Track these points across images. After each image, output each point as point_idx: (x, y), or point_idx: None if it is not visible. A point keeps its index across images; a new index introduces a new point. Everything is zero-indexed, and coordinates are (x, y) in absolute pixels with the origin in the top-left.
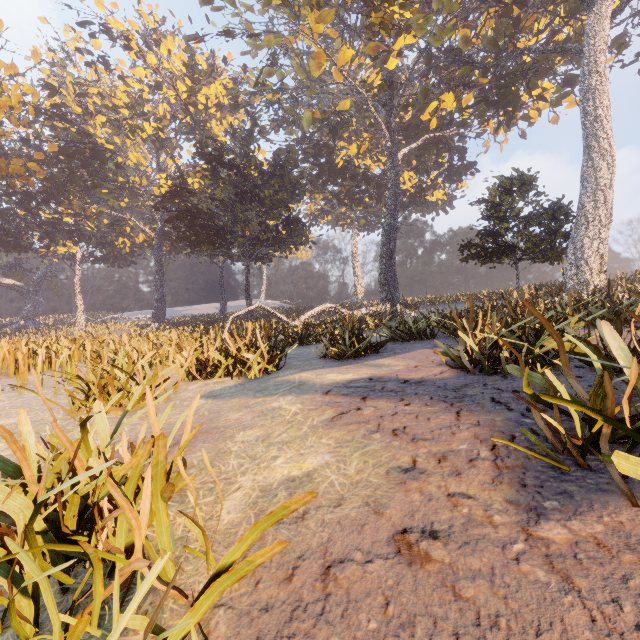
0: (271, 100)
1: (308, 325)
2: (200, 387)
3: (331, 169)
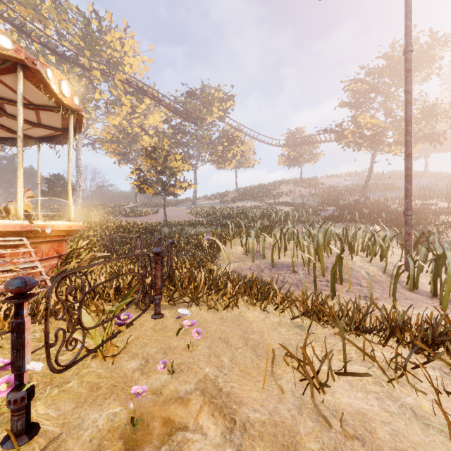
0: None
1: None
2: None
3: None
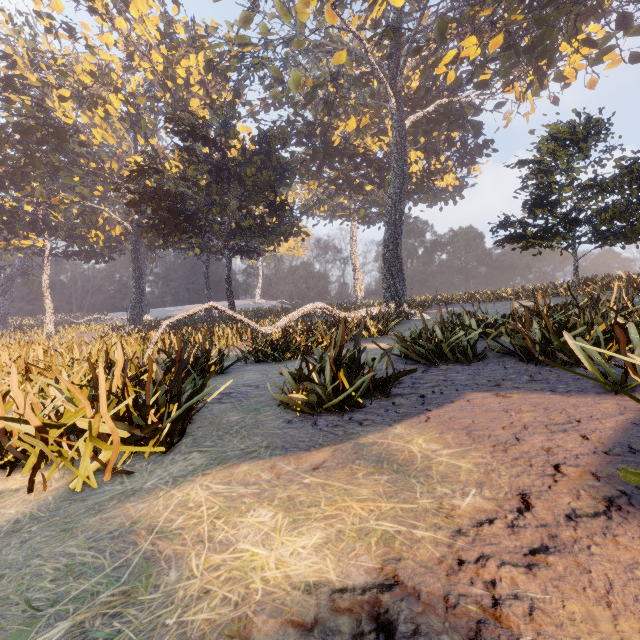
0: (254, 63)
1: (288, 332)
2: None
3: (326, 150)
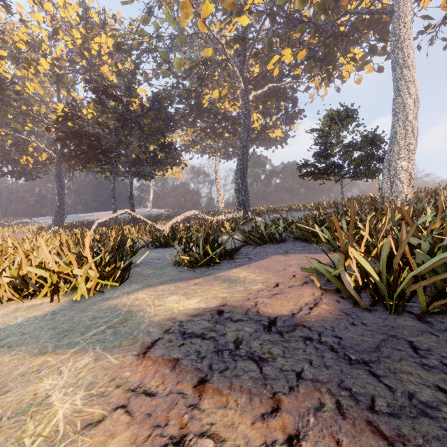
0: (150, 48)
1: (175, 229)
2: (0, 316)
3: (199, 108)
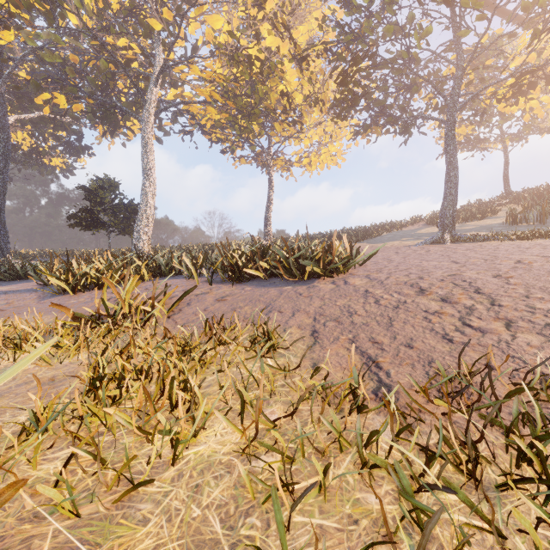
0: None
1: None
2: None
3: None
